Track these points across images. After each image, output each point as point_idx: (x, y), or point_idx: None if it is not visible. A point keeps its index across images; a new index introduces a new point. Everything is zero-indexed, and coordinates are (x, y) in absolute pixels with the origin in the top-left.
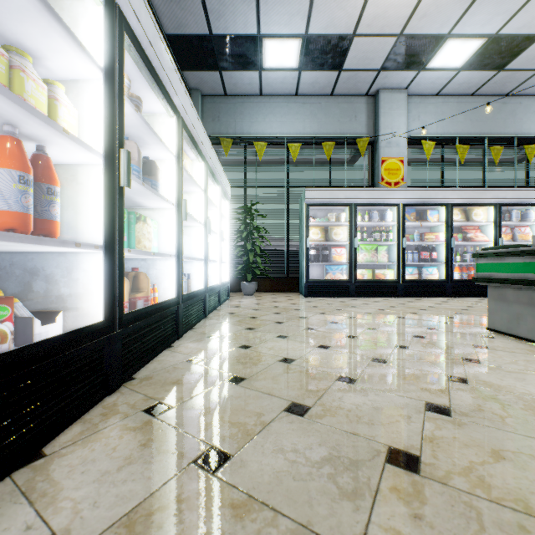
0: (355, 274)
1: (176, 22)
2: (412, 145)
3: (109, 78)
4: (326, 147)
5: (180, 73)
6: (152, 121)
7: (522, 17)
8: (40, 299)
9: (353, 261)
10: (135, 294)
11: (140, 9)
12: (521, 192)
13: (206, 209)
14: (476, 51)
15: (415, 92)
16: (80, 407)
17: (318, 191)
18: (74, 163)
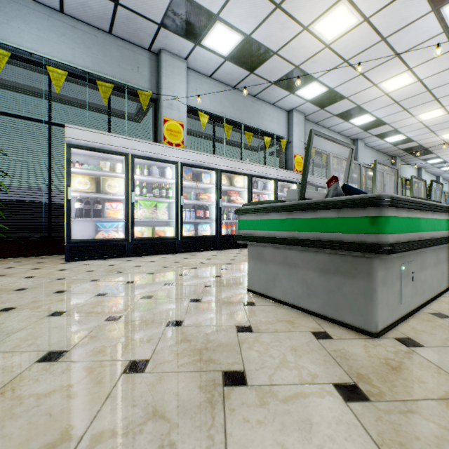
0: (133, 232)
1: None
2: (191, 114)
3: None
4: (102, 87)
5: None
6: None
7: (266, 29)
8: None
9: (130, 217)
10: None
11: None
12: (263, 168)
13: None
14: (237, 46)
15: (193, 66)
16: None
17: (86, 132)
18: None
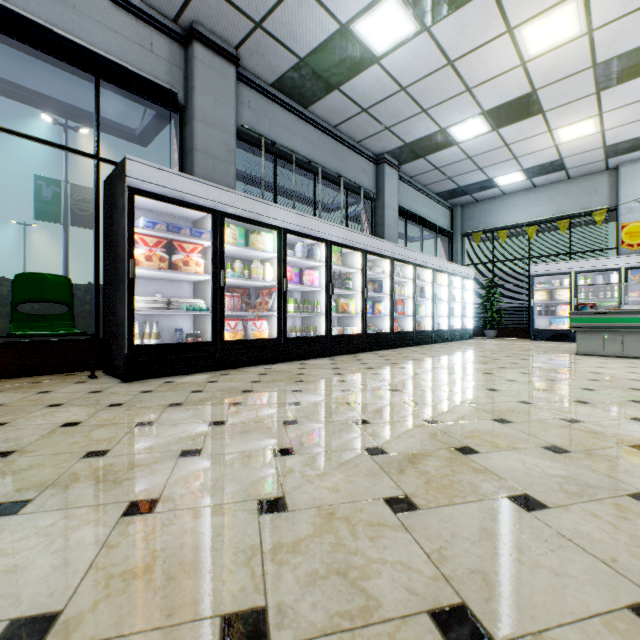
0: None
1: (439, 189)
2: None
3: (413, 281)
4: (560, 225)
5: (444, 204)
6: (424, 271)
7: None
8: (400, 327)
9: None
10: (418, 327)
11: (419, 257)
12: None
13: (448, 294)
14: None
15: None
16: (409, 345)
17: (541, 266)
18: (406, 298)
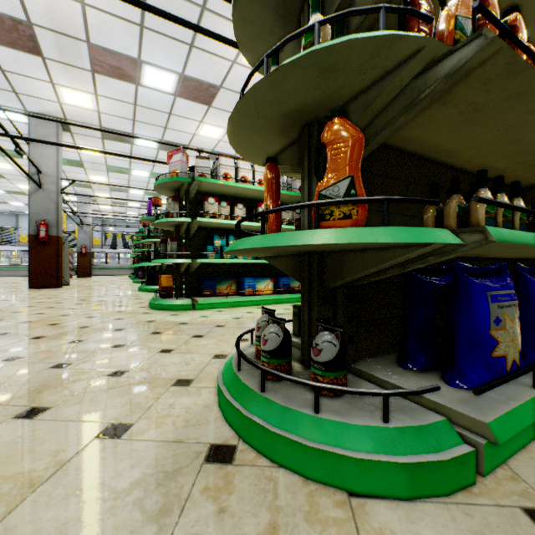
0: None
1: None
2: None
3: None
4: None
5: None
6: None
7: None
8: None
9: None
10: None
11: None
12: None
13: None
14: None
15: None
16: None
17: None
18: None
